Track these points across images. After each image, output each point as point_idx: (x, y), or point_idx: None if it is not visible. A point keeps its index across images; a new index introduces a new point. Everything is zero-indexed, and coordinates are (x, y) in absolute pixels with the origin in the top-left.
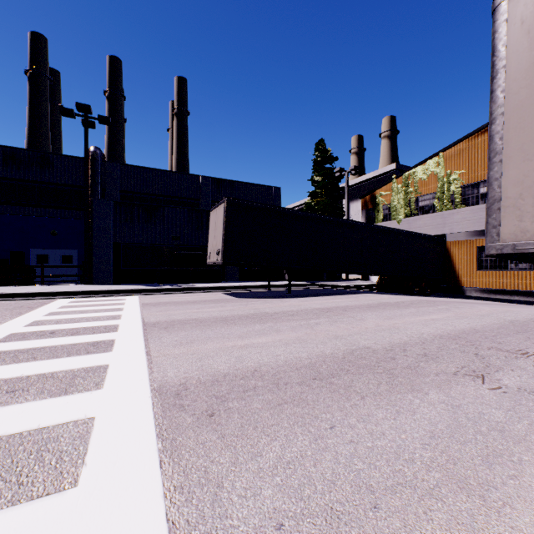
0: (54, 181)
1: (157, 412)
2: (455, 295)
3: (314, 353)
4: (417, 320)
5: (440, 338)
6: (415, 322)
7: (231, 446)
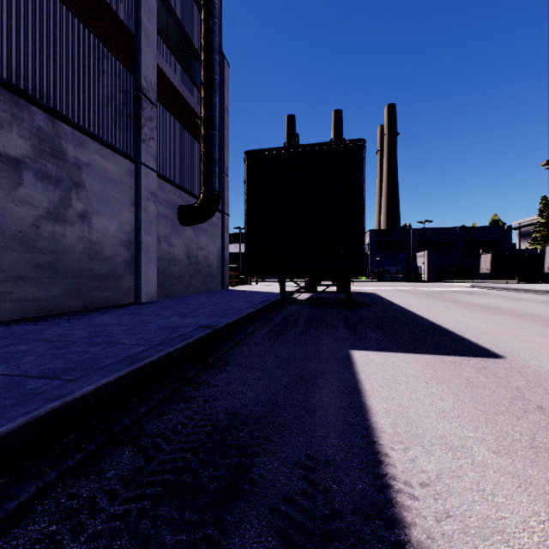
0: (392, 240)
1: None
2: None
3: None
4: None
5: None
6: None
7: None
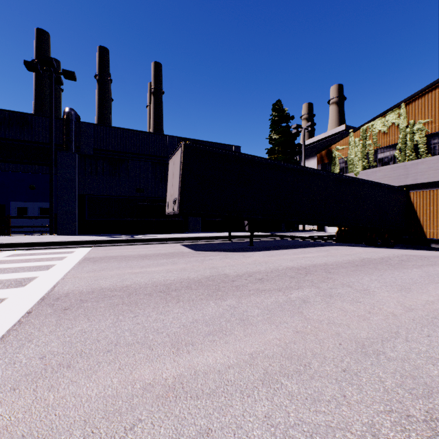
0: (33, 139)
1: None
2: (416, 246)
3: None
4: None
5: None
6: None
7: None
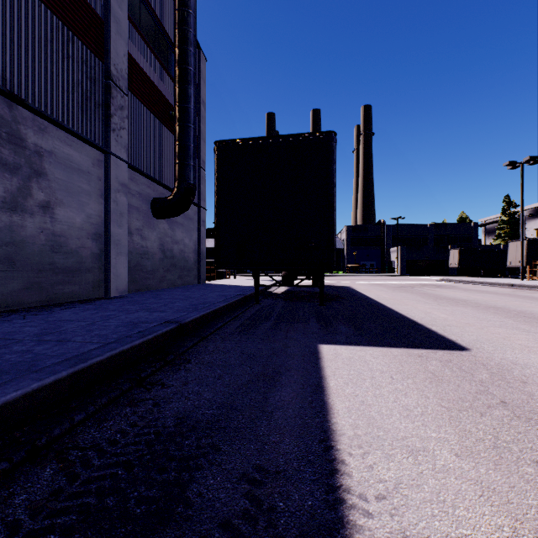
0: (368, 235)
1: None
2: None
3: None
4: None
5: None
6: None
7: None
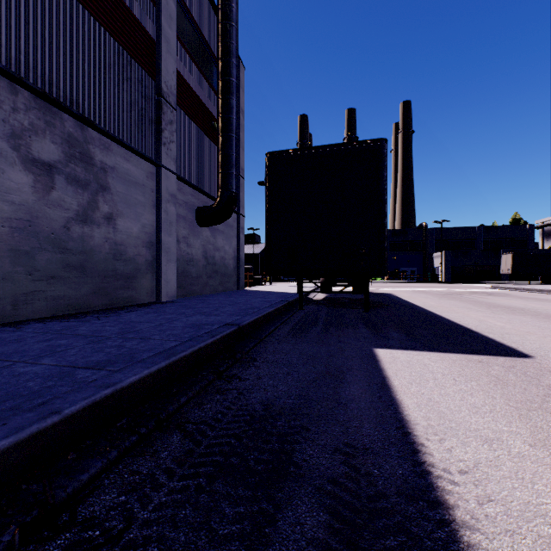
0: (408, 240)
1: None
2: None
3: None
4: None
5: None
6: None
7: None
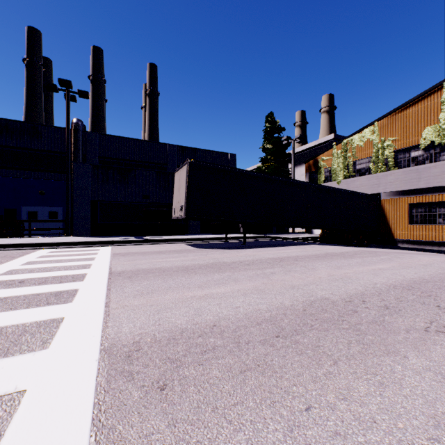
0: (42, 148)
1: (100, 383)
2: (388, 246)
3: (273, 304)
4: (366, 270)
5: (394, 288)
6: (365, 272)
7: (183, 442)
